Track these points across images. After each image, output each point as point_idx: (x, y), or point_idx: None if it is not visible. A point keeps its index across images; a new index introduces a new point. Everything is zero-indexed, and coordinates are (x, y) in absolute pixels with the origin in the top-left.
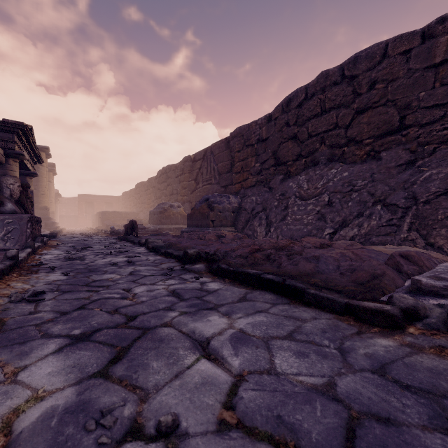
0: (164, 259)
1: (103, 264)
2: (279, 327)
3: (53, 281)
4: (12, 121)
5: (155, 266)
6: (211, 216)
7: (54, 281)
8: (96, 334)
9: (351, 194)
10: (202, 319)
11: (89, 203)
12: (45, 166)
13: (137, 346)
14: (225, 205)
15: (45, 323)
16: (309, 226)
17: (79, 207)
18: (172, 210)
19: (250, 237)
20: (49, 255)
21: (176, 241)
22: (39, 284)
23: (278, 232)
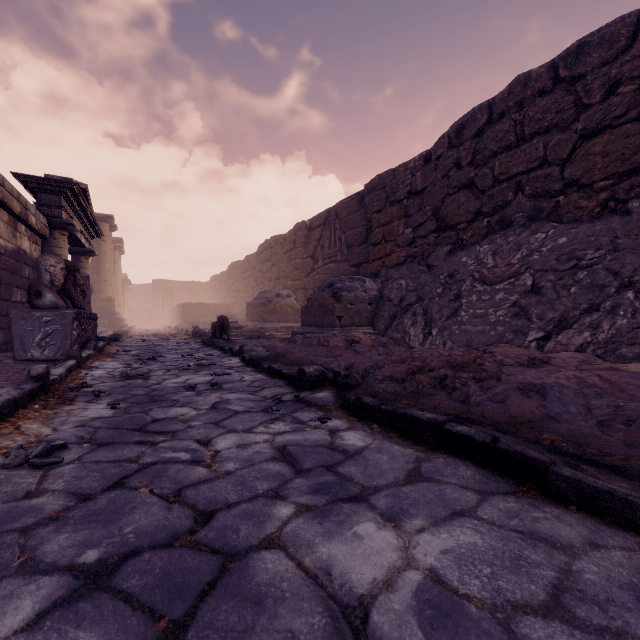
0: (268, 380)
1: (173, 388)
2: (519, 569)
3: (90, 419)
4: (57, 177)
5: (252, 392)
6: (337, 310)
7: (92, 419)
8: (127, 568)
9: (574, 274)
10: (343, 531)
11: (167, 292)
12: (108, 242)
13: (204, 621)
14: (358, 293)
15: (43, 523)
16: (498, 326)
17: (154, 297)
18: (279, 301)
19: (399, 343)
20: (100, 369)
21: (286, 348)
22: (66, 426)
23: (446, 335)
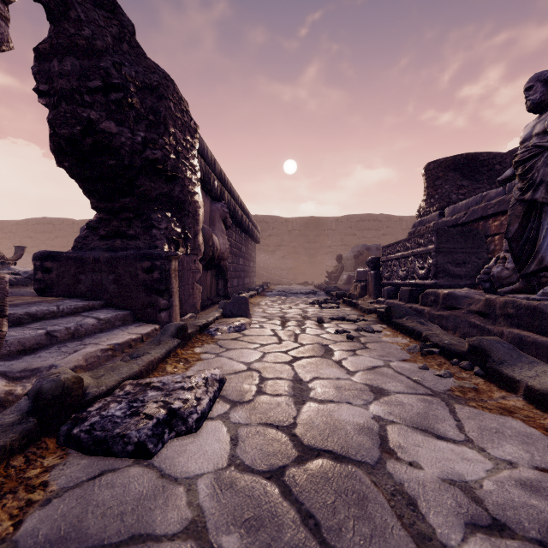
0: None
1: None
2: None
3: None
4: None
5: None
6: None
7: None
8: None
9: None
10: None
11: None
12: None
13: None
14: None
15: None
16: None
17: None
18: None
19: None
20: None
21: None
22: None
23: None
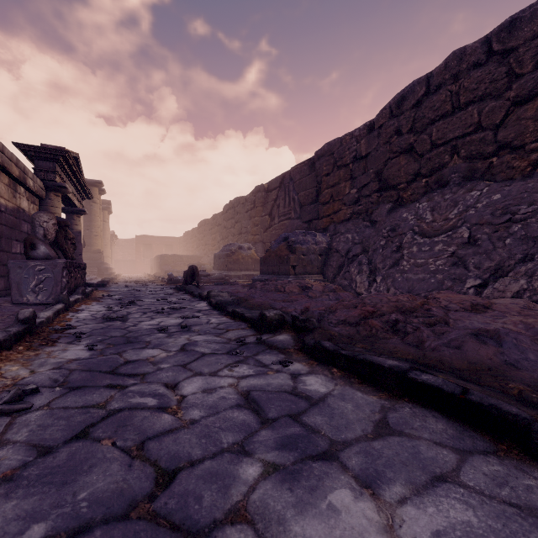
0: (232, 322)
1: (147, 330)
2: None
3: (68, 361)
4: (52, 146)
5: (218, 334)
6: (292, 260)
7: (69, 361)
8: None
9: (508, 227)
10: (316, 501)
11: (147, 245)
12: (98, 203)
13: None
14: (309, 245)
15: None
16: (438, 275)
17: (136, 250)
18: (241, 252)
19: (346, 289)
20: (86, 312)
21: (247, 293)
22: (44, 368)
23: (389, 282)
